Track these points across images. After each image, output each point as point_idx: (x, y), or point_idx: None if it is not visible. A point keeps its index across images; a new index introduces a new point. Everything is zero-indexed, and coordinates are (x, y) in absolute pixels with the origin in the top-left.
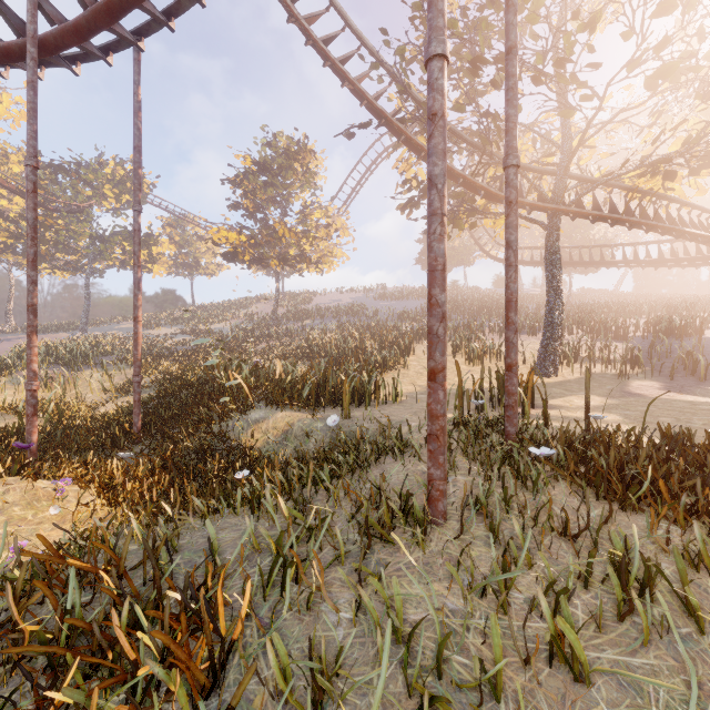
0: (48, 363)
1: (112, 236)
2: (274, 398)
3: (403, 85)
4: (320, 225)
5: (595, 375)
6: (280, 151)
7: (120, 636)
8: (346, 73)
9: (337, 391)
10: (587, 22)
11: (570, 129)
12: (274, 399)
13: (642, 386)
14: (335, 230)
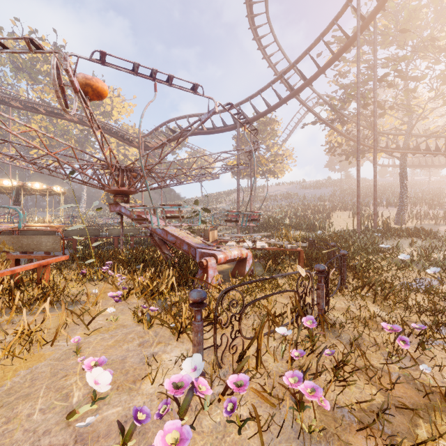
0: (171, 222)
1: (174, 165)
2: (296, 228)
3: (333, 110)
4: (278, 155)
5: (424, 224)
6: (260, 122)
7: (327, 236)
8: (309, 108)
9: (311, 227)
10: (411, 90)
11: (412, 115)
12: (295, 228)
13: (444, 228)
14: (286, 157)
